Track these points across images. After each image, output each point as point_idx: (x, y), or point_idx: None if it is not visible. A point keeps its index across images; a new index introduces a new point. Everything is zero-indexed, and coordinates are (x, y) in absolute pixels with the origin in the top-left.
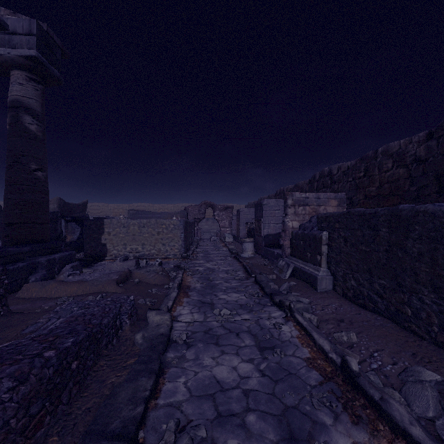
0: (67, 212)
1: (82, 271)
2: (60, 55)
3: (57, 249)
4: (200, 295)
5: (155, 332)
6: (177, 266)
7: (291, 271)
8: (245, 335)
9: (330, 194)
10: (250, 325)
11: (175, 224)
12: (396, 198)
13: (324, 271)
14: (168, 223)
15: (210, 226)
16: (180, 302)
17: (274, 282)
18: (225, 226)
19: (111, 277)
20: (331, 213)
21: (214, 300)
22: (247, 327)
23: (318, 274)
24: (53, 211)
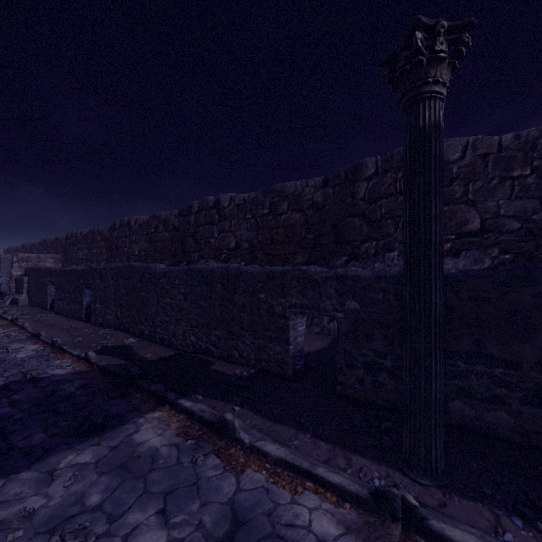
0: None
1: None
2: None
3: None
4: None
5: None
6: None
7: (10, 301)
8: None
9: (49, 255)
10: None
11: None
12: (101, 258)
13: (25, 296)
14: None
15: None
16: None
17: None
18: None
19: None
20: (29, 268)
21: None
22: None
23: (20, 298)
24: None
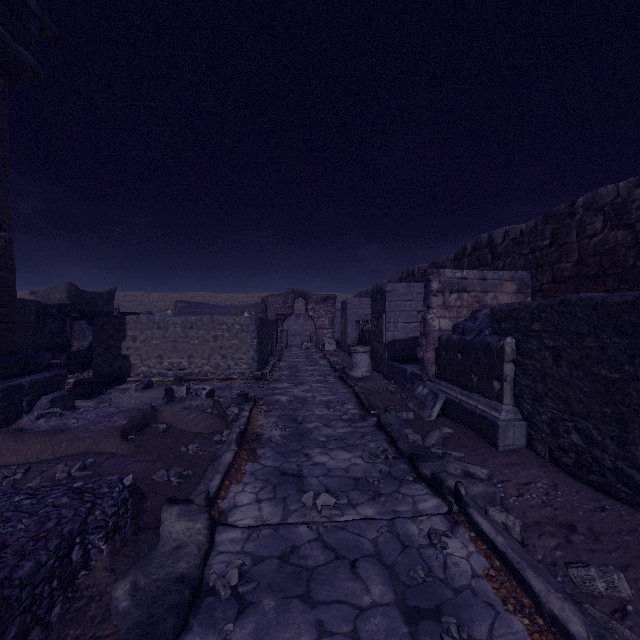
0: (83, 305)
1: (73, 406)
2: (38, 29)
3: (31, 367)
4: (279, 455)
5: (165, 572)
6: (242, 394)
7: (440, 407)
8: (371, 568)
9: (504, 272)
10: (379, 535)
11: (242, 323)
12: (611, 280)
13: (509, 411)
14: (231, 321)
15: (301, 326)
16: (238, 473)
17: (411, 425)
18: (324, 326)
19: (113, 421)
20: (522, 303)
21: (305, 466)
22: (372, 543)
23: (497, 417)
24: (58, 304)
